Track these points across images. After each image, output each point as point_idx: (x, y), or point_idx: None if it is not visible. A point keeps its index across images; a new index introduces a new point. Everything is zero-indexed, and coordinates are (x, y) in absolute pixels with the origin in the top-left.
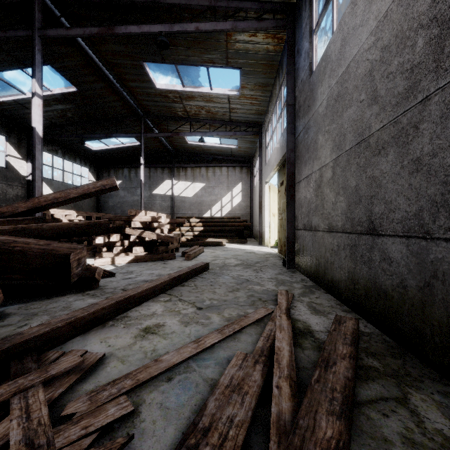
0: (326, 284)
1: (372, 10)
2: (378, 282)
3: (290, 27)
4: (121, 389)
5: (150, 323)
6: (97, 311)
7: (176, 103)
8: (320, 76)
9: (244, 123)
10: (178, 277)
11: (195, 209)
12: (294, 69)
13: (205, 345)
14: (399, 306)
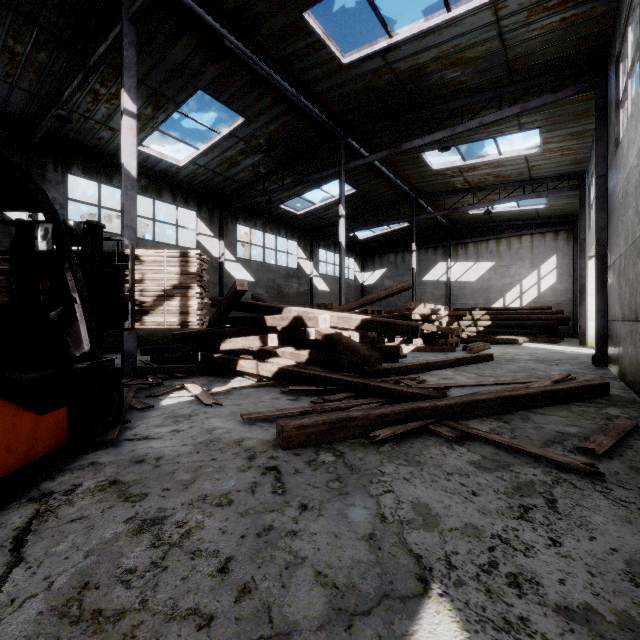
0: (621, 373)
1: (636, 137)
2: (638, 358)
3: (600, 85)
4: (440, 385)
5: (446, 376)
6: (413, 365)
7: (454, 178)
8: (619, 162)
9: (553, 178)
10: (462, 359)
11: (479, 298)
12: (605, 134)
13: (483, 383)
14: None
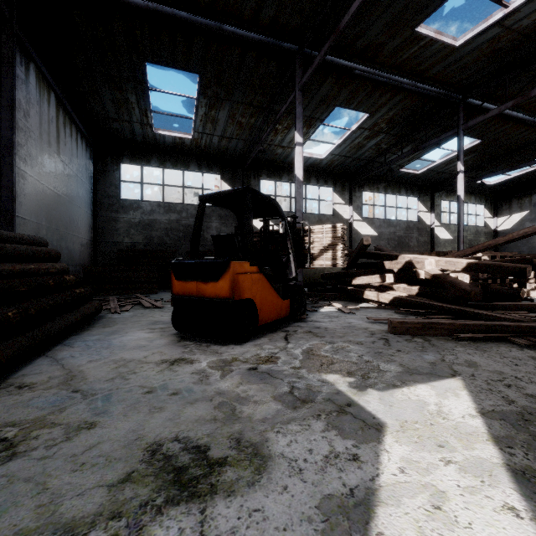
0: None
1: None
2: None
3: None
4: None
5: None
6: (529, 304)
7: None
8: None
9: None
10: None
11: None
12: None
13: None
14: None
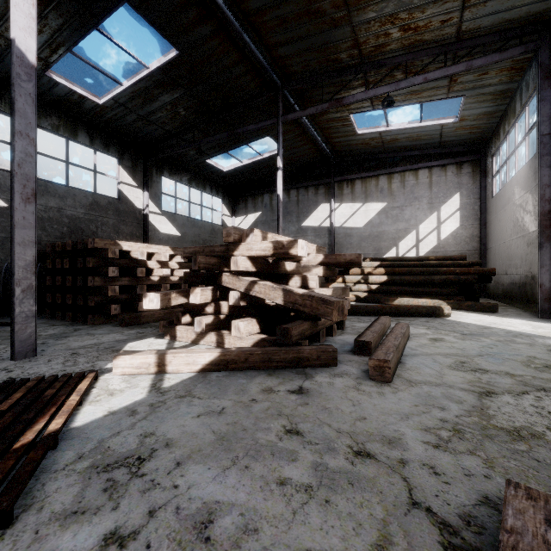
0: None
1: None
2: None
3: None
4: None
5: None
6: None
7: (337, 29)
8: None
9: (495, 34)
10: None
11: (367, 247)
12: None
13: None
14: None
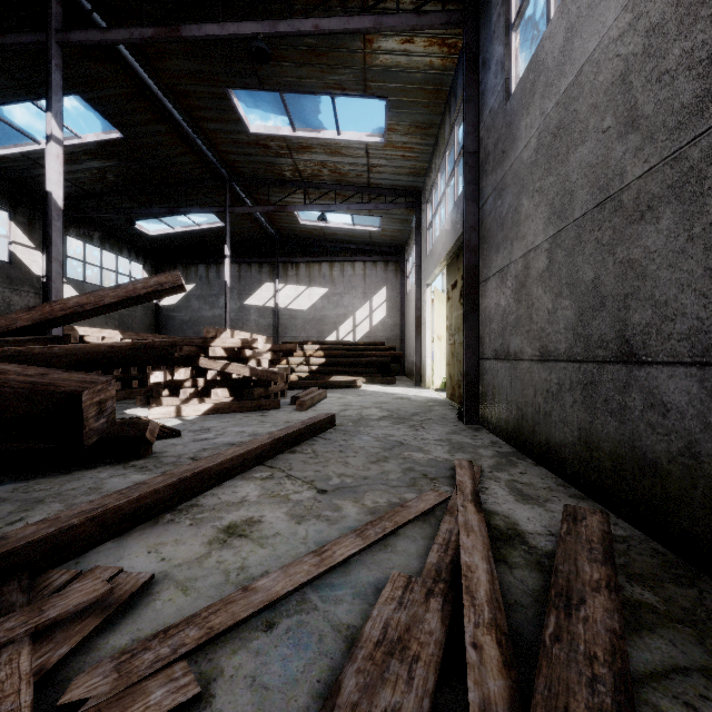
0: (536, 450)
1: None
2: (640, 446)
3: (471, 23)
4: (178, 647)
5: (237, 517)
6: (144, 496)
7: (281, 158)
8: (526, 98)
9: (391, 190)
10: (285, 437)
11: (311, 330)
12: (477, 94)
13: (334, 559)
14: (683, 489)
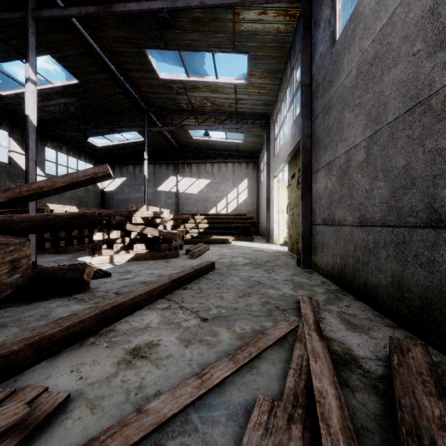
0: (356, 289)
1: None
2: None
3: None
4: None
5: (141, 340)
6: (73, 325)
7: (180, 95)
8: (348, 41)
9: (251, 115)
10: (179, 278)
11: (200, 206)
12: (310, 45)
13: (212, 382)
14: None
